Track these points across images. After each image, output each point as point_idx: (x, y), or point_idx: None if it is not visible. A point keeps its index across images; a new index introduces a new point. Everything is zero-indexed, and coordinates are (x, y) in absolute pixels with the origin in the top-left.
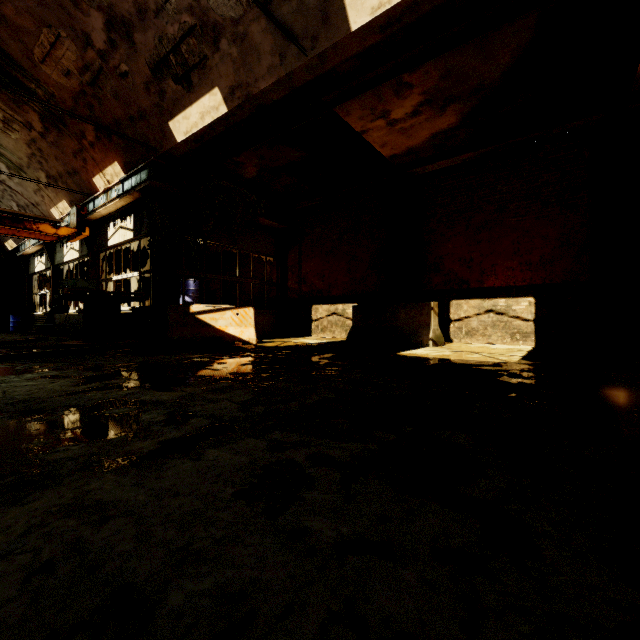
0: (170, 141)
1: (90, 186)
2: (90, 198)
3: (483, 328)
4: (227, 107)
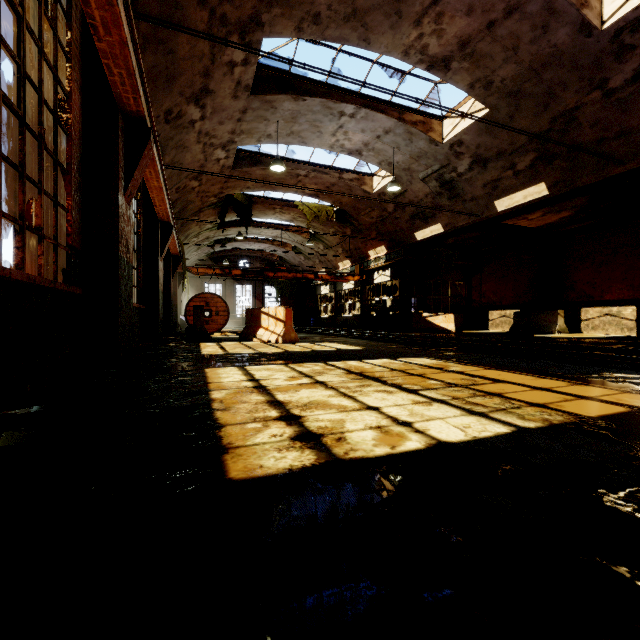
0: (414, 240)
1: (365, 254)
2: (366, 260)
3: (602, 325)
4: (443, 230)
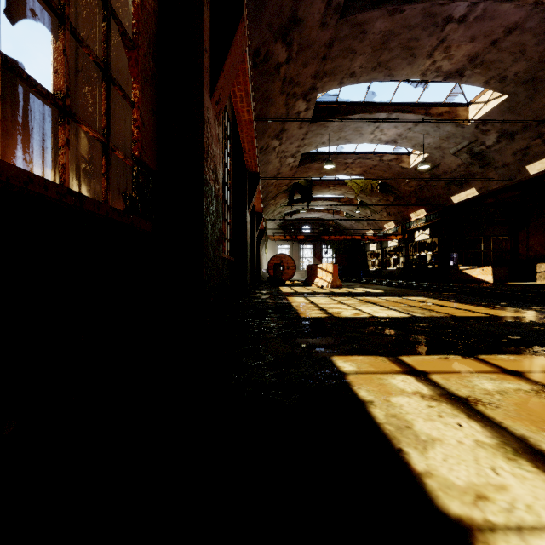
0: (450, 203)
1: (407, 217)
2: (407, 222)
3: None
4: (478, 193)
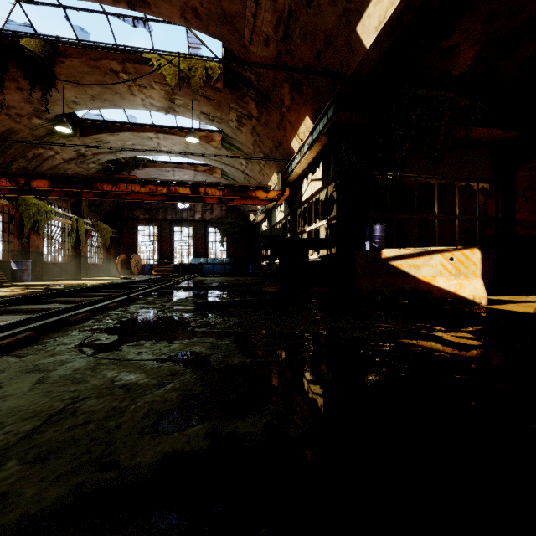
0: (357, 54)
1: (289, 152)
2: (289, 162)
3: None
4: None
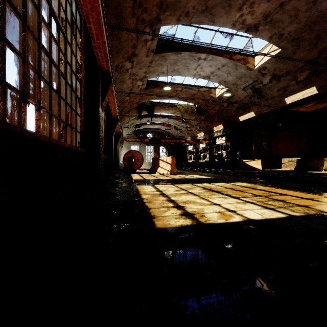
0: (238, 121)
1: (212, 129)
2: (212, 132)
3: None
4: (255, 115)
